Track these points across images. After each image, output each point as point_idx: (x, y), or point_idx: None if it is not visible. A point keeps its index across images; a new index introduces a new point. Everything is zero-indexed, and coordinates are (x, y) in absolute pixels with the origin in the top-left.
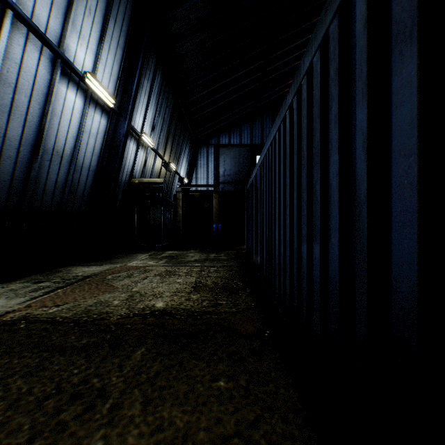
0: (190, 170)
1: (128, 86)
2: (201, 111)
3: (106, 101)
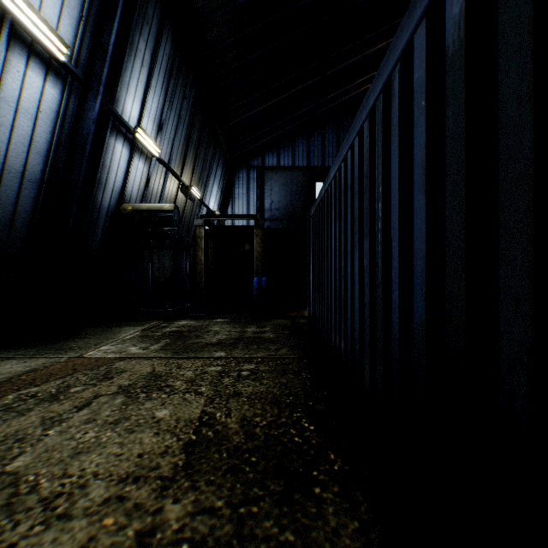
0: (224, 201)
1: (103, 37)
2: (238, 115)
3: (47, 43)
